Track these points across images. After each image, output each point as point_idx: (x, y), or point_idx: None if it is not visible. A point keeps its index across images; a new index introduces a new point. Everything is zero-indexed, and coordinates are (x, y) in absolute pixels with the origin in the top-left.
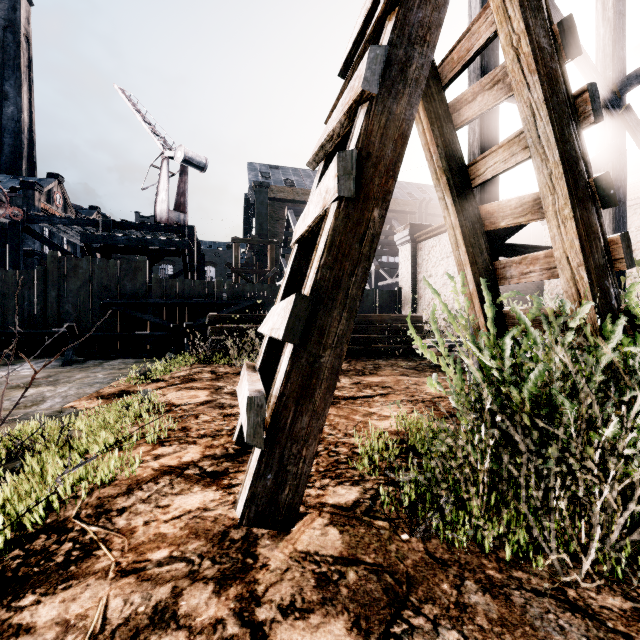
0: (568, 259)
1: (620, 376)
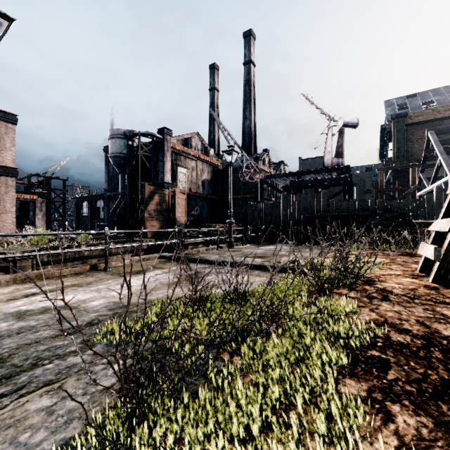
0: None
1: None
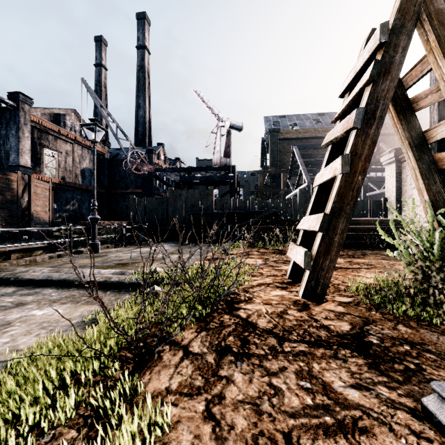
0: None
1: None
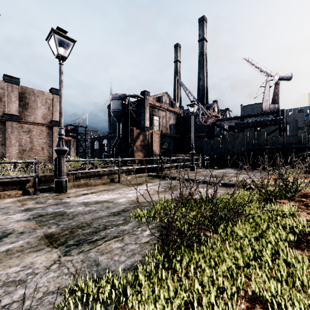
0: None
1: None
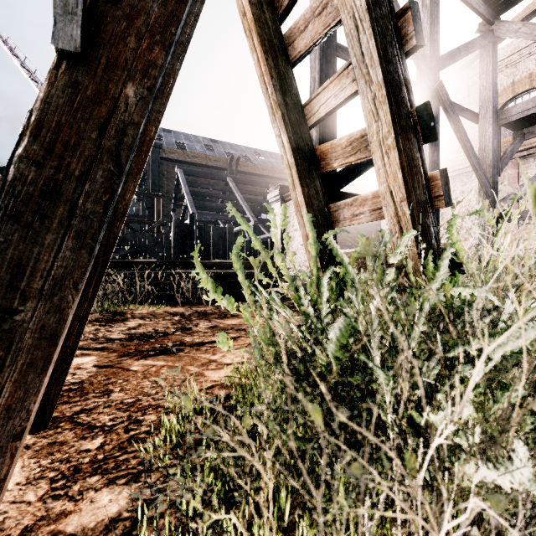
0: (392, 194)
1: (443, 323)
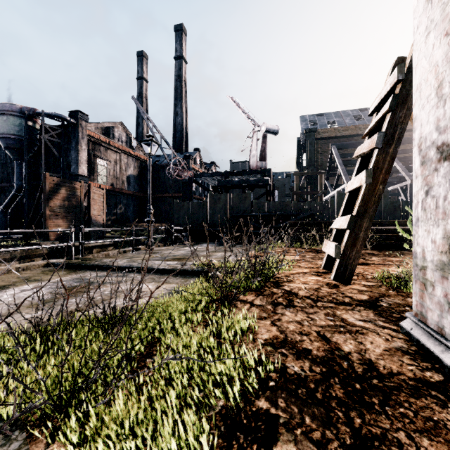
0: None
1: None
